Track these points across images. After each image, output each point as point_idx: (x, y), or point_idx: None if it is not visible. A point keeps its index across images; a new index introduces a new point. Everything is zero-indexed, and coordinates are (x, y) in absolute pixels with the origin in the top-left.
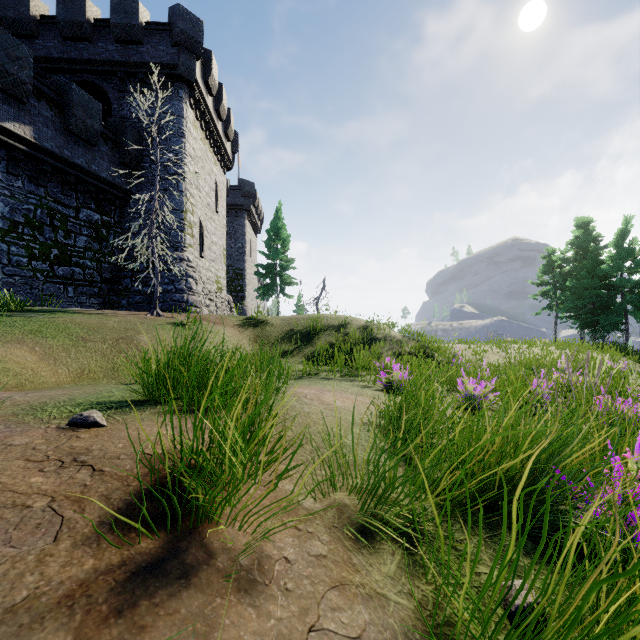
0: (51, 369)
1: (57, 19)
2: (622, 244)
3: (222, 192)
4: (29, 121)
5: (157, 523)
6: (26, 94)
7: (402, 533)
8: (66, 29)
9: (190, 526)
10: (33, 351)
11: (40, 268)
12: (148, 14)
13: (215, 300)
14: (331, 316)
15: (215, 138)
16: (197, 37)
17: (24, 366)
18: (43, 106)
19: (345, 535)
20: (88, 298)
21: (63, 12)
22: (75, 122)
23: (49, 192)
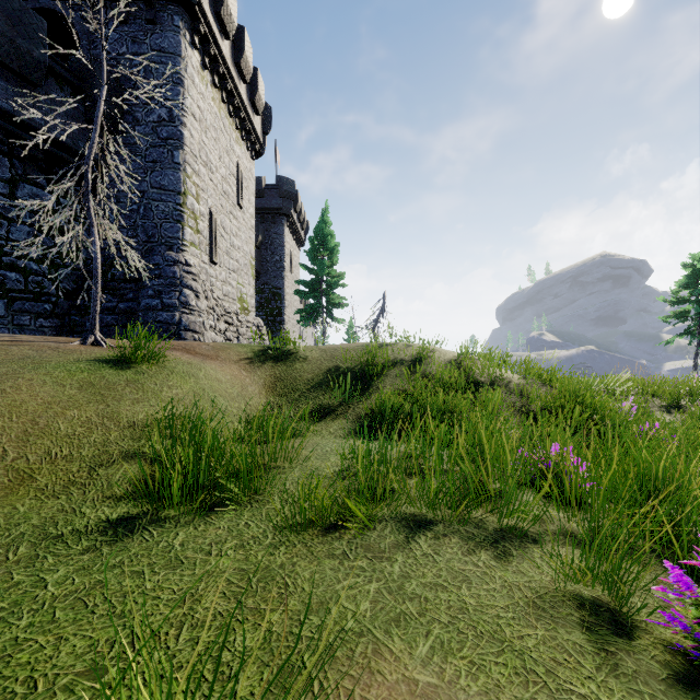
0: None
1: None
2: None
3: (249, 183)
4: None
5: None
6: None
7: None
8: None
9: None
10: None
11: None
12: None
13: (236, 324)
14: (398, 345)
15: (236, 104)
16: None
17: None
18: None
19: None
20: (33, 318)
21: None
22: None
23: None
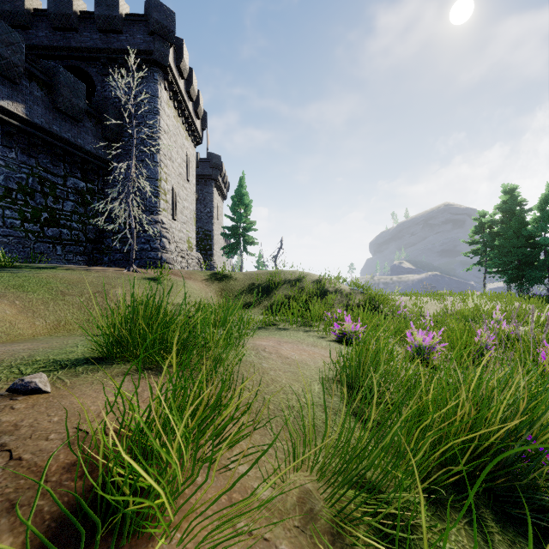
0: (29, 321)
1: (48, 12)
2: (545, 207)
3: (193, 163)
4: (21, 100)
5: (68, 544)
6: (18, 75)
7: (374, 528)
8: (56, 20)
9: (112, 546)
10: (13, 304)
11: (32, 229)
12: (127, 7)
13: (186, 257)
14: (288, 271)
15: (186, 116)
16: (170, 26)
17: (2, 319)
18: (34, 86)
19: (308, 539)
20: (74, 256)
21: (53, 5)
22: (62, 101)
23: (40, 162)
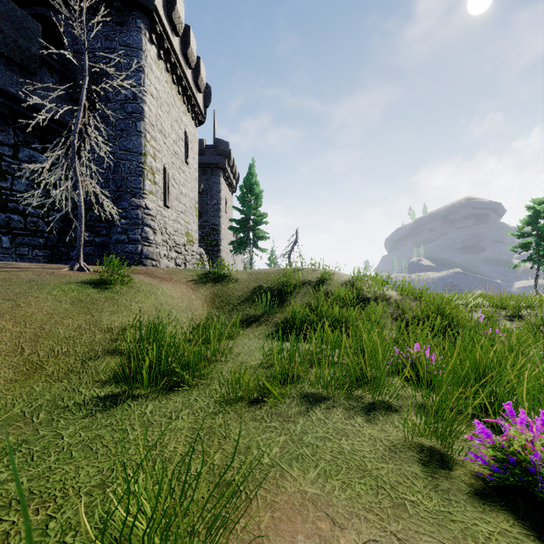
0: None
1: None
2: None
3: (193, 145)
4: None
5: None
6: None
7: None
8: None
9: None
10: None
11: None
12: None
13: (184, 253)
14: (307, 270)
15: (183, 85)
16: None
17: None
18: None
19: None
20: (31, 249)
21: None
22: (3, 40)
23: None
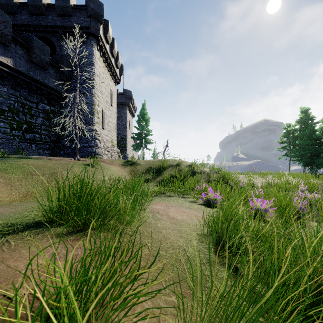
0: (7, 192)
1: (27, 4)
2: None
3: (114, 95)
4: (10, 56)
5: None
6: (8, 41)
7: None
8: (32, 9)
9: None
10: None
11: (17, 134)
12: (75, 1)
13: (110, 151)
14: (171, 160)
15: (110, 67)
16: (100, 12)
17: None
18: (18, 48)
19: None
20: (43, 150)
21: (30, 0)
22: (35, 57)
23: (22, 94)
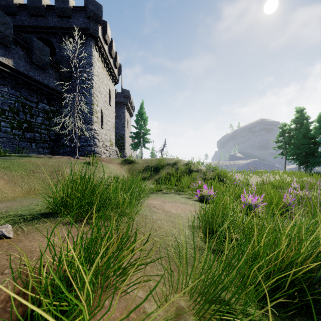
0: (11, 189)
1: (27, 5)
2: None
3: (113, 95)
4: (11, 57)
5: None
6: (9, 42)
7: None
8: (32, 10)
9: None
10: (2, 178)
11: (17, 133)
12: (74, 2)
13: (109, 150)
14: (169, 158)
15: (109, 67)
16: (99, 14)
17: None
18: (18, 49)
19: None
20: (43, 149)
21: (30, 1)
22: (35, 57)
23: (22, 94)
